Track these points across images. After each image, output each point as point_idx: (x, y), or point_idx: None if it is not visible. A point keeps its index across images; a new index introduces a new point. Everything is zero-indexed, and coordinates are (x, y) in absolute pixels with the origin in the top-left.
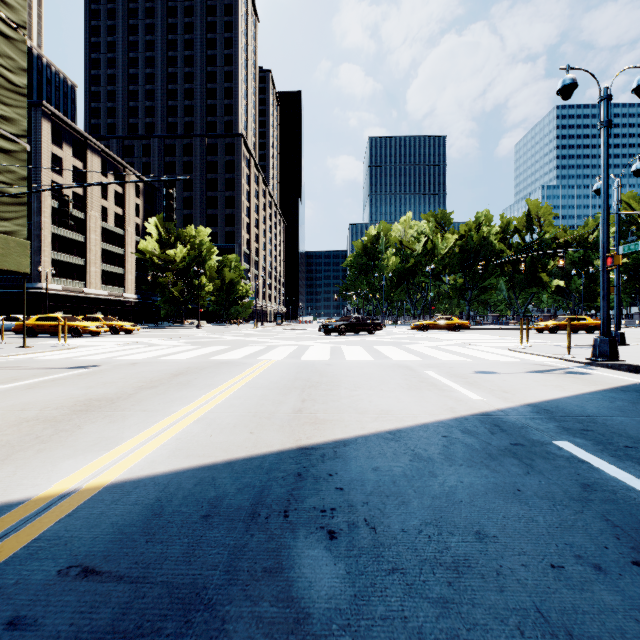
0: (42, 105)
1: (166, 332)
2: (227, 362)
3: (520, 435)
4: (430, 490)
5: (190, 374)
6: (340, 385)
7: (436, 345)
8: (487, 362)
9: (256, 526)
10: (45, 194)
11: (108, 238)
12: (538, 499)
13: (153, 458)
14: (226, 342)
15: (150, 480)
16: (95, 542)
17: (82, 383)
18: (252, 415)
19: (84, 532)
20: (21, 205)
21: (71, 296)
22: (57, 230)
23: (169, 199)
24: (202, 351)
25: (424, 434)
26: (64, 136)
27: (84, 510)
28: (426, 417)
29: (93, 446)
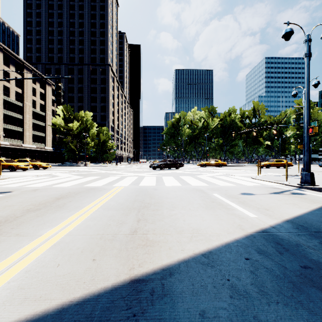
0: None
1: (66, 168)
2: (94, 188)
3: (301, 255)
4: None
5: (68, 198)
6: (163, 205)
7: (212, 175)
8: (244, 186)
9: None
10: None
11: (36, 117)
12: None
13: None
14: (98, 174)
15: None
16: None
17: None
18: (99, 237)
19: None
20: None
21: (15, 148)
22: (6, 112)
23: (58, 89)
24: (82, 180)
25: (231, 256)
26: (10, 61)
27: None
28: (226, 236)
29: None
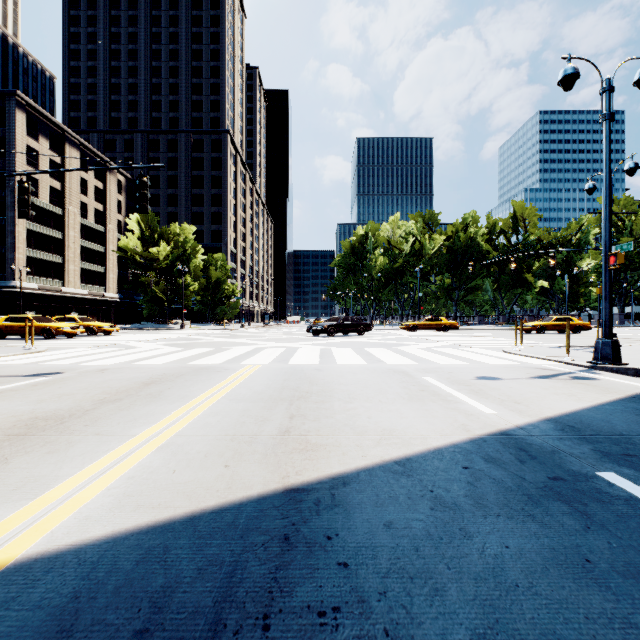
0: (16, 95)
1: (148, 333)
2: (208, 367)
3: (555, 464)
4: (469, 564)
5: (164, 383)
6: (333, 395)
7: (428, 347)
8: (486, 366)
9: None
10: None
11: (88, 235)
12: (620, 578)
13: (88, 512)
14: (210, 344)
15: (73, 555)
16: None
17: (34, 395)
18: (229, 439)
19: None
20: None
21: (48, 295)
22: (33, 226)
23: (143, 188)
24: (182, 354)
25: (440, 464)
26: (40, 128)
27: None
28: (437, 439)
29: (12, 492)
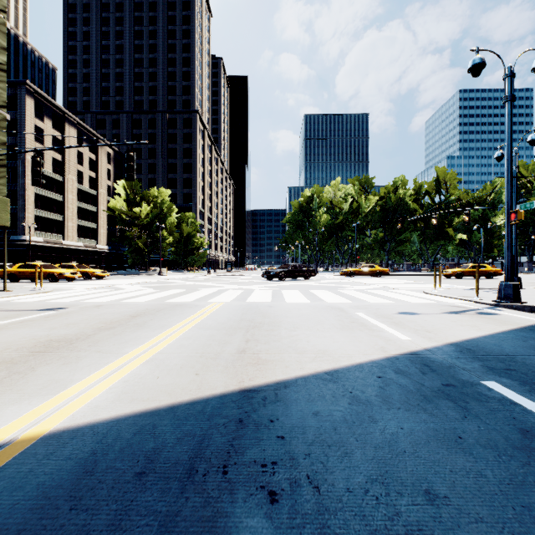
0: (26, 84)
1: (132, 278)
2: (181, 304)
3: (449, 375)
4: (372, 438)
5: (147, 315)
6: (280, 325)
7: (362, 289)
8: (408, 304)
9: (192, 486)
10: (28, 160)
11: (83, 198)
12: (481, 448)
13: (97, 403)
14: (182, 286)
15: (89, 429)
16: (13, 510)
17: (47, 324)
18: (199, 356)
19: (4, 497)
20: (1, 167)
21: (51, 247)
22: (39, 191)
23: (130, 161)
24: (160, 294)
25: (360, 375)
26: (45, 111)
27: (12, 467)
28: (360, 357)
29: (41, 390)
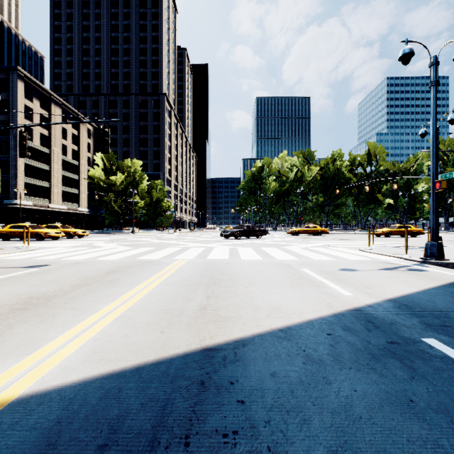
0: (17, 69)
1: (108, 236)
2: (150, 261)
3: (392, 332)
4: (328, 402)
5: (119, 272)
6: (237, 282)
7: (306, 246)
8: (347, 261)
9: None
10: None
11: (67, 167)
12: (433, 413)
13: (67, 364)
14: (152, 244)
15: (57, 393)
16: None
17: (30, 281)
18: (164, 312)
19: None
20: None
21: (39, 210)
22: (29, 161)
23: (105, 136)
24: (132, 252)
25: (311, 332)
26: (34, 93)
27: None
28: (310, 313)
29: (16, 349)
